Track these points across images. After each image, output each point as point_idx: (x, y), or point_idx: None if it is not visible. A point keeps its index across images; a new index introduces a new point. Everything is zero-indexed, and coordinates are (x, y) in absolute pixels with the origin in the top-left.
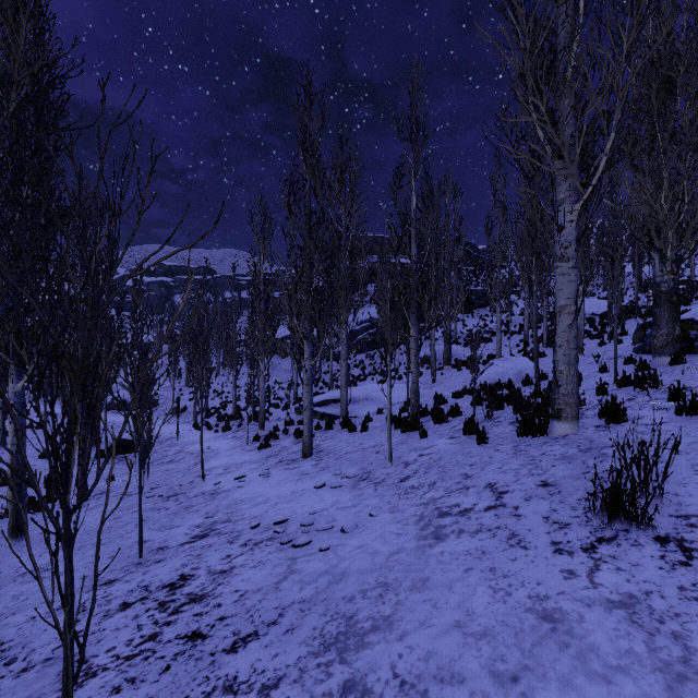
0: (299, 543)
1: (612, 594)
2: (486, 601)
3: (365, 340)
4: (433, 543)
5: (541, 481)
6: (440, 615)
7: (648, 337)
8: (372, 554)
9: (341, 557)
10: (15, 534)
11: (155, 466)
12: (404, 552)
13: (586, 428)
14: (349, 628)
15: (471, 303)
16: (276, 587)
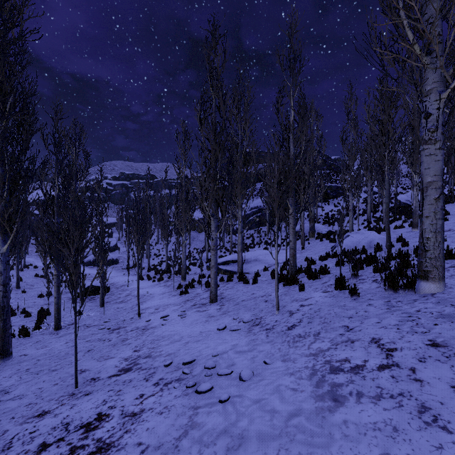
0: (201, 390)
1: None
2: None
3: (254, 221)
4: (332, 407)
5: (429, 340)
6: None
7: None
8: (270, 413)
9: (240, 413)
10: (2, 356)
11: (111, 304)
12: (302, 415)
13: (450, 287)
14: None
15: (327, 195)
16: (176, 445)
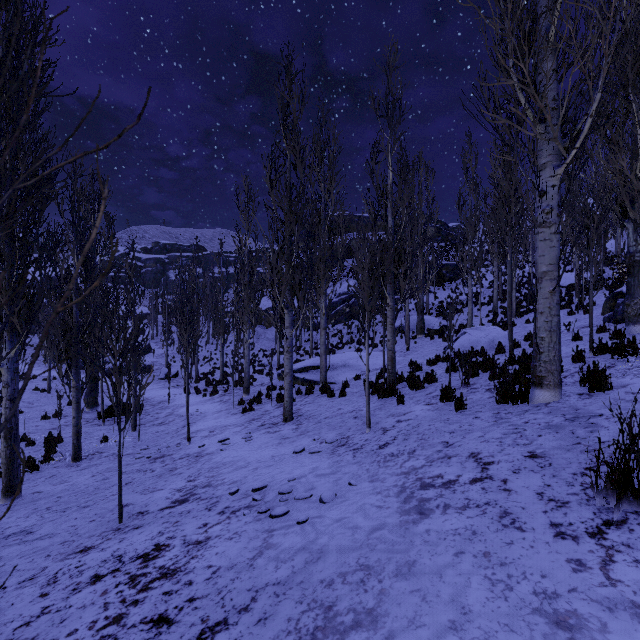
0: (276, 513)
1: (636, 596)
2: (484, 596)
3: (343, 311)
4: (417, 519)
5: (528, 452)
6: (431, 612)
7: (619, 306)
8: (352, 529)
9: (320, 532)
10: (8, 494)
11: (147, 427)
12: (386, 528)
13: (568, 395)
14: (327, 622)
15: (442, 277)
16: (250, 564)
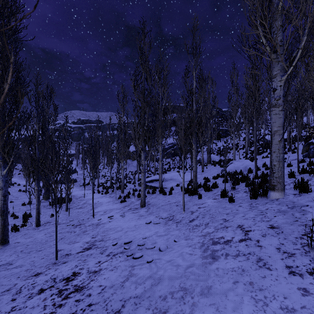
0: (136, 257)
1: None
2: (252, 309)
3: (170, 152)
4: (211, 261)
5: (269, 225)
6: None
7: (311, 149)
8: (176, 266)
9: (159, 267)
10: (2, 243)
11: (73, 210)
12: (194, 266)
13: (288, 195)
14: None
15: (219, 135)
16: (122, 285)
